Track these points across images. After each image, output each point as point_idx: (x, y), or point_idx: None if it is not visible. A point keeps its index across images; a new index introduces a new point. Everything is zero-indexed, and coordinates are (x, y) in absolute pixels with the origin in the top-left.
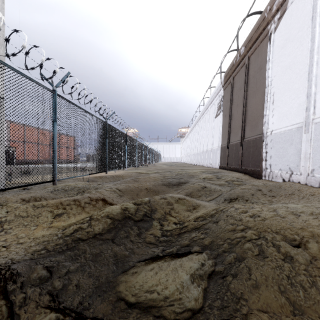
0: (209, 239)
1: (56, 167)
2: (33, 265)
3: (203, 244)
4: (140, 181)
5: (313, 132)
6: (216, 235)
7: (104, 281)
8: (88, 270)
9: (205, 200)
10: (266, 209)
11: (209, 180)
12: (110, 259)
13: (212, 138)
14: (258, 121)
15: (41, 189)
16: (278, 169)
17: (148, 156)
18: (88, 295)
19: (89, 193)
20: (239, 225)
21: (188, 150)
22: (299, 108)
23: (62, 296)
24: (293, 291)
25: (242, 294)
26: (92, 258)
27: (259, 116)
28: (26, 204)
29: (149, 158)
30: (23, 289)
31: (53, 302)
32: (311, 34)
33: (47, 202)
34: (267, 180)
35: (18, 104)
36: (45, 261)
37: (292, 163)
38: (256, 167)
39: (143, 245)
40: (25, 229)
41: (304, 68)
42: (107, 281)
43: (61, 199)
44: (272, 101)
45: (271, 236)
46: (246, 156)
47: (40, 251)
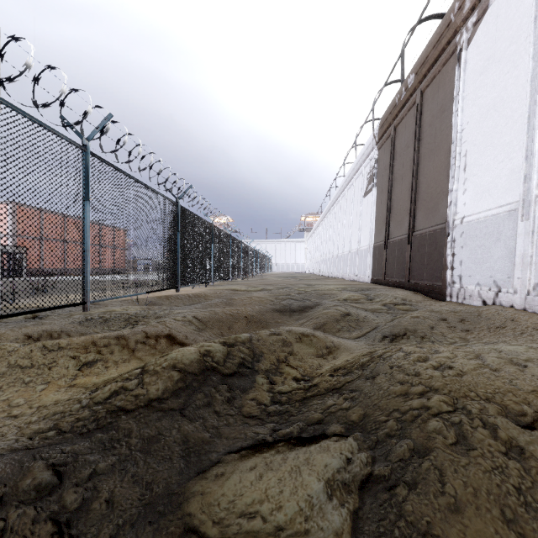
0: (359, 410)
1: (88, 280)
2: (27, 462)
3: (349, 419)
4: (236, 305)
5: (537, 219)
6: (373, 402)
7: (161, 492)
8: (132, 470)
9: (349, 338)
10: (462, 355)
11: (355, 302)
12: (175, 448)
13: (358, 231)
14: (438, 201)
15: (63, 317)
16: (474, 283)
17: (249, 263)
18: (128, 522)
19: (146, 324)
20: (415, 385)
21: (317, 253)
22: (511, 177)
23: (78, 524)
24: (532, 521)
25: (430, 525)
26: (141, 446)
27: (440, 192)
28: (30, 345)
29: (252, 266)
30: (2, 511)
31: (59, 537)
32: (533, 48)
33: (69, 341)
34: (454, 303)
35: (19, 168)
36: (52, 452)
37: (500, 273)
38: (436, 281)
39: (237, 421)
40: (25, 389)
41: (521, 107)
42: (168, 492)
43: (94, 335)
44: (464, 166)
45: (477, 406)
46: (417, 261)
47: (45, 433)
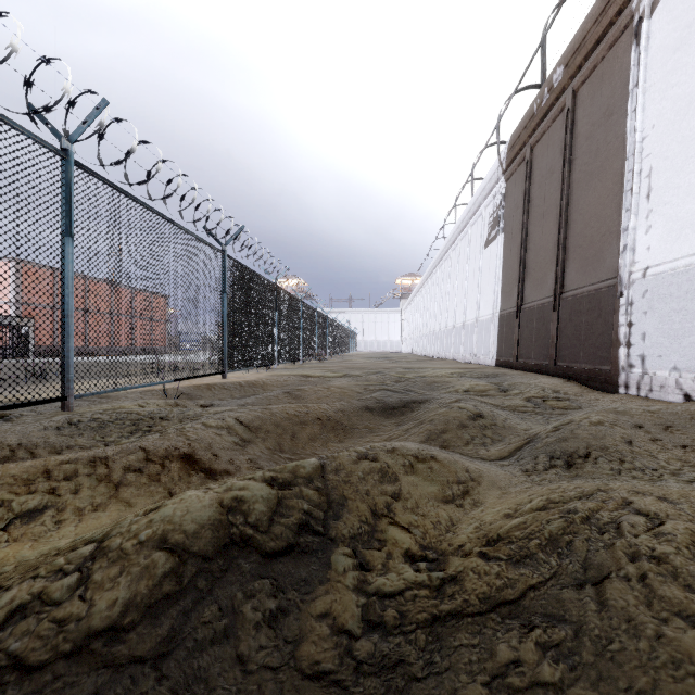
0: None
1: (70, 362)
2: None
3: None
4: (306, 398)
5: None
6: (629, 680)
7: None
8: None
9: (488, 458)
10: None
11: (481, 395)
12: None
13: (476, 295)
14: (603, 246)
15: (39, 420)
16: (667, 367)
17: (328, 339)
18: None
19: (160, 433)
20: None
21: (418, 326)
22: None
23: None
24: None
25: None
26: None
27: (606, 233)
28: None
29: (331, 343)
30: None
31: None
32: None
33: None
34: (634, 397)
35: None
36: None
37: None
38: (600, 363)
39: (285, 692)
40: None
41: None
42: None
43: (52, 458)
44: (647, 192)
45: None
46: (569, 335)
47: None
